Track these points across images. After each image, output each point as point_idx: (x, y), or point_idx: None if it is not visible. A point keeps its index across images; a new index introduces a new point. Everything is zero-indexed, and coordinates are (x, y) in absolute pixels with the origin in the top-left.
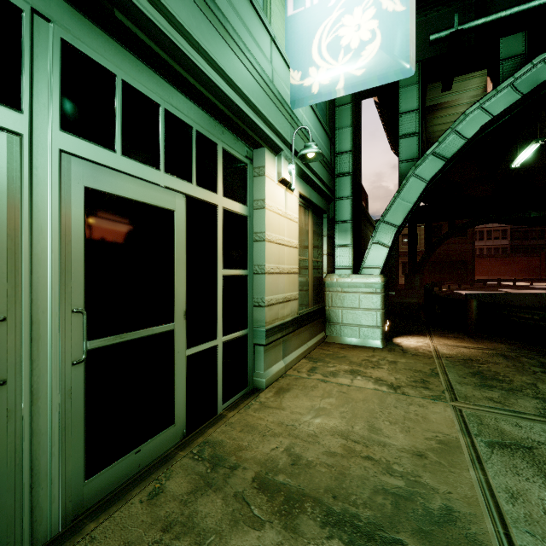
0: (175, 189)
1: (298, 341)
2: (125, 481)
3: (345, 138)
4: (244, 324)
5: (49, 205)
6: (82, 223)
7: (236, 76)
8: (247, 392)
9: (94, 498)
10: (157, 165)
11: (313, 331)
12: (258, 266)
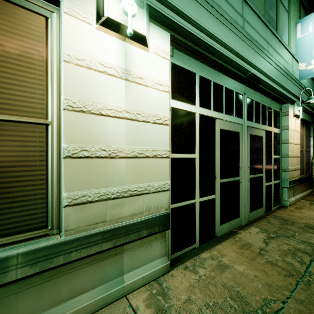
0: (263, 129)
1: (299, 190)
2: (255, 218)
3: None
4: (279, 178)
5: (245, 140)
6: (249, 143)
7: (282, 82)
8: (280, 206)
9: (250, 218)
10: (259, 123)
11: (305, 187)
12: (284, 154)
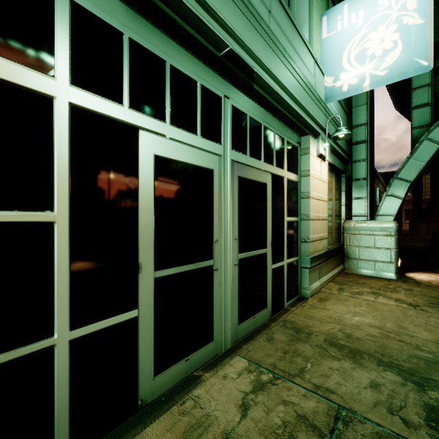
0: (267, 171)
1: (326, 269)
2: (250, 331)
3: (361, 114)
4: (296, 253)
5: (228, 187)
6: (237, 194)
7: (298, 95)
8: (298, 299)
9: (240, 335)
10: (260, 159)
11: (335, 263)
12: (305, 215)
